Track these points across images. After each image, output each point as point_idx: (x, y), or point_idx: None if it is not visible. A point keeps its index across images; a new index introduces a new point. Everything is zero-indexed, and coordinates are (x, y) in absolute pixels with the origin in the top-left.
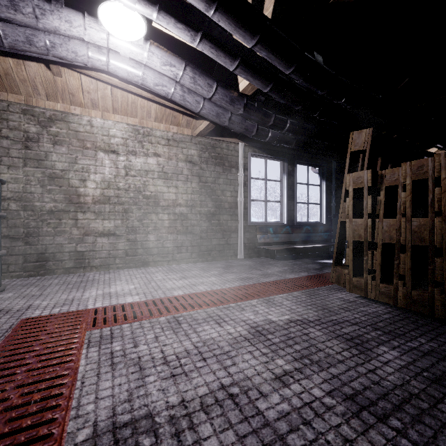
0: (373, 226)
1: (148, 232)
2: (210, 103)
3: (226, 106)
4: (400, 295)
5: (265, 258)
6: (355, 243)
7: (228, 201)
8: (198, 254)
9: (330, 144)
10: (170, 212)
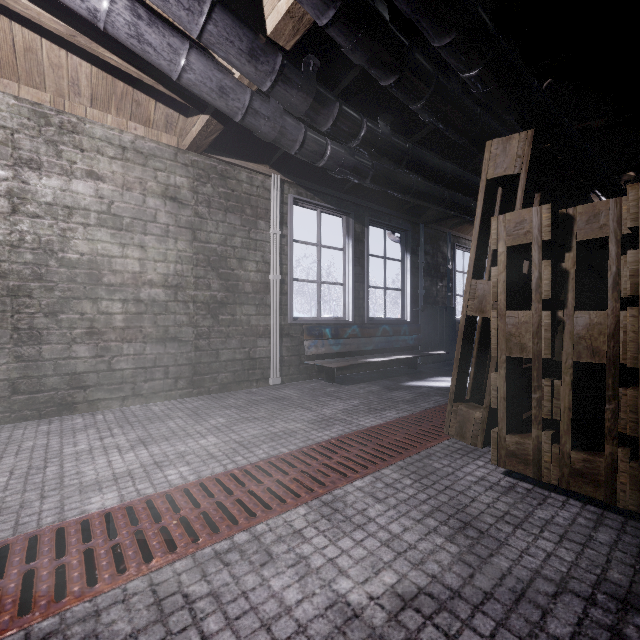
0: (553, 327)
1: (72, 339)
2: (203, 59)
3: (237, 64)
4: (623, 480)
5: (317, 382)
6: (509, 362)
7: (251, 279)
8: (190, 379)
9: (426, 187)
10: (127, 297)
